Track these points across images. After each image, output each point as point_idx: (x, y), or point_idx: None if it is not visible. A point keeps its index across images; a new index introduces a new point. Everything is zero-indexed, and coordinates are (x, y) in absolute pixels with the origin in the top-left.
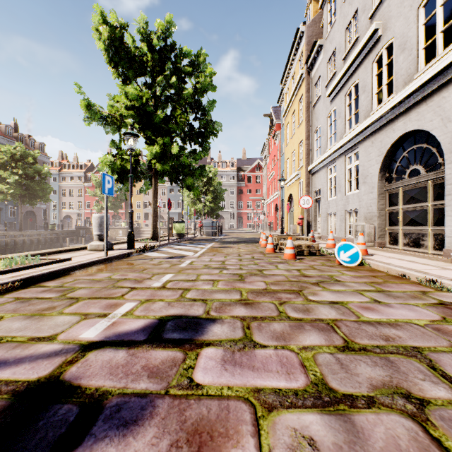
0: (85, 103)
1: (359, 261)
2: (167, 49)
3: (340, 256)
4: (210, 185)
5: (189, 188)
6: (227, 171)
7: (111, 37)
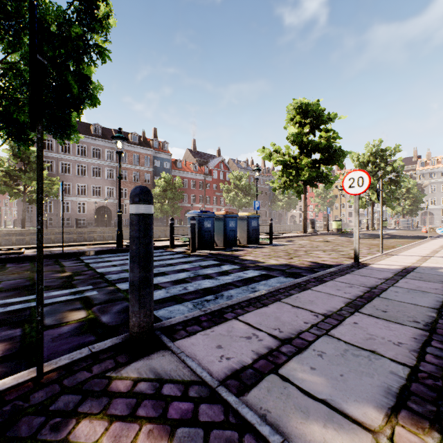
0: None
1: None
2: (378, 152)
3: (437, 231)
4: (409, 193)
5: (389, 207)
6: (438, 168)
7: (357, 160)
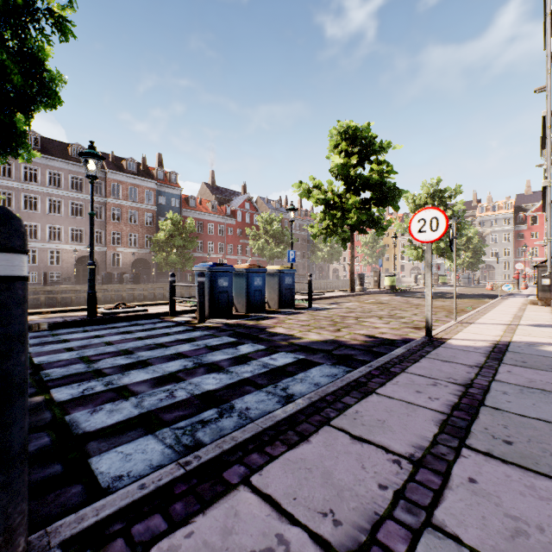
0: (398, 226)
1: (511, 290)
2: (436, 193)
3: (504, 288)
4: (469, 243)
5: (449, 259)
6: (499, 215)
7: (413, 202)
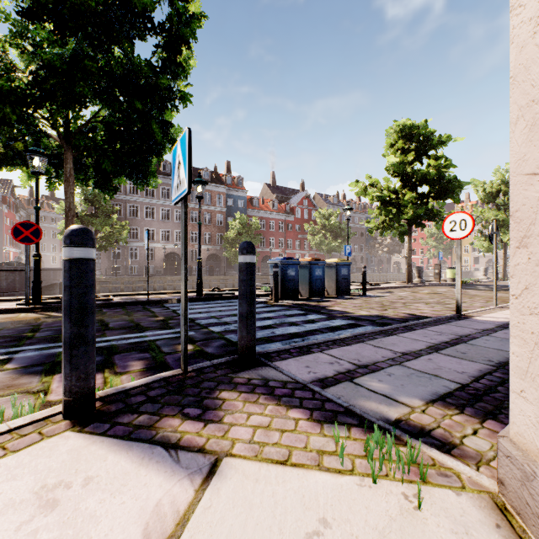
0: None
1: None
2: None
3: None
4: None
5: None
6: None
7: (483, 191)
